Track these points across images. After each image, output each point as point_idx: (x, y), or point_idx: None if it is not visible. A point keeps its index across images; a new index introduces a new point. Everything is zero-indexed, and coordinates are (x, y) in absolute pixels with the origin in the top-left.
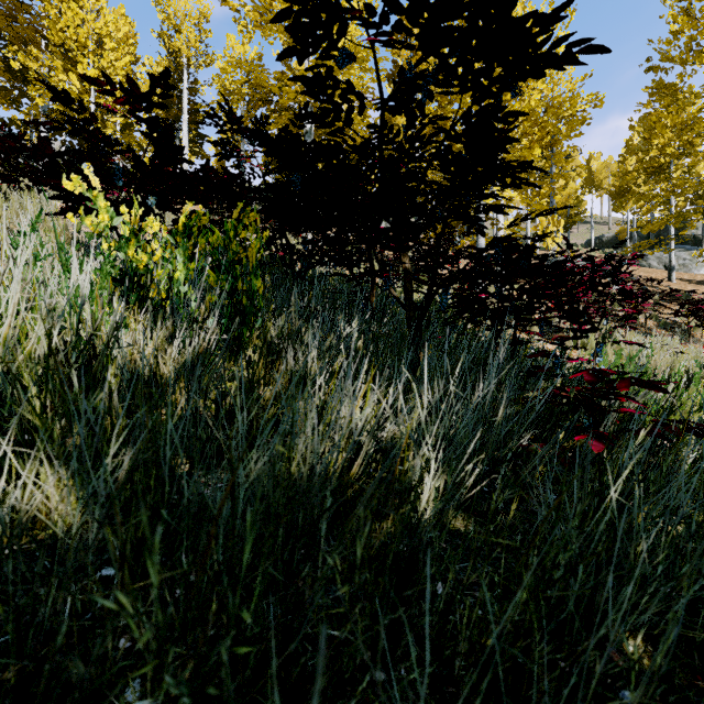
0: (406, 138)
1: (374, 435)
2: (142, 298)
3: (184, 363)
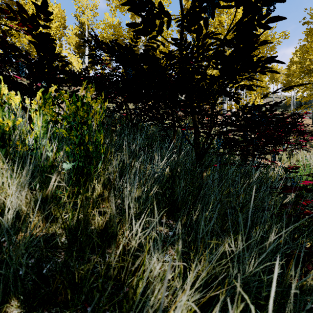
0: (194, 46)
1: (181, 272)
2: (6, 152)
3: (37, 201)
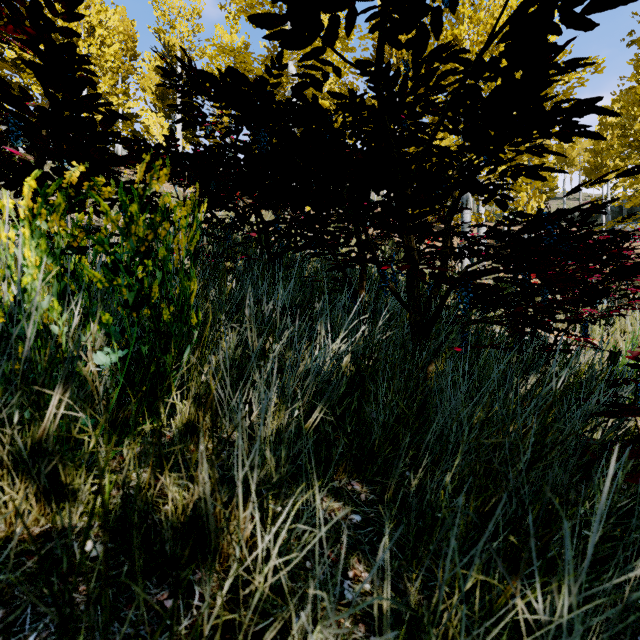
0: (408, 79)
1: None
2: None
3: (20, 452)
